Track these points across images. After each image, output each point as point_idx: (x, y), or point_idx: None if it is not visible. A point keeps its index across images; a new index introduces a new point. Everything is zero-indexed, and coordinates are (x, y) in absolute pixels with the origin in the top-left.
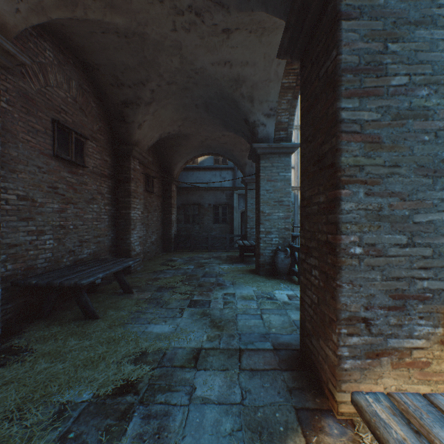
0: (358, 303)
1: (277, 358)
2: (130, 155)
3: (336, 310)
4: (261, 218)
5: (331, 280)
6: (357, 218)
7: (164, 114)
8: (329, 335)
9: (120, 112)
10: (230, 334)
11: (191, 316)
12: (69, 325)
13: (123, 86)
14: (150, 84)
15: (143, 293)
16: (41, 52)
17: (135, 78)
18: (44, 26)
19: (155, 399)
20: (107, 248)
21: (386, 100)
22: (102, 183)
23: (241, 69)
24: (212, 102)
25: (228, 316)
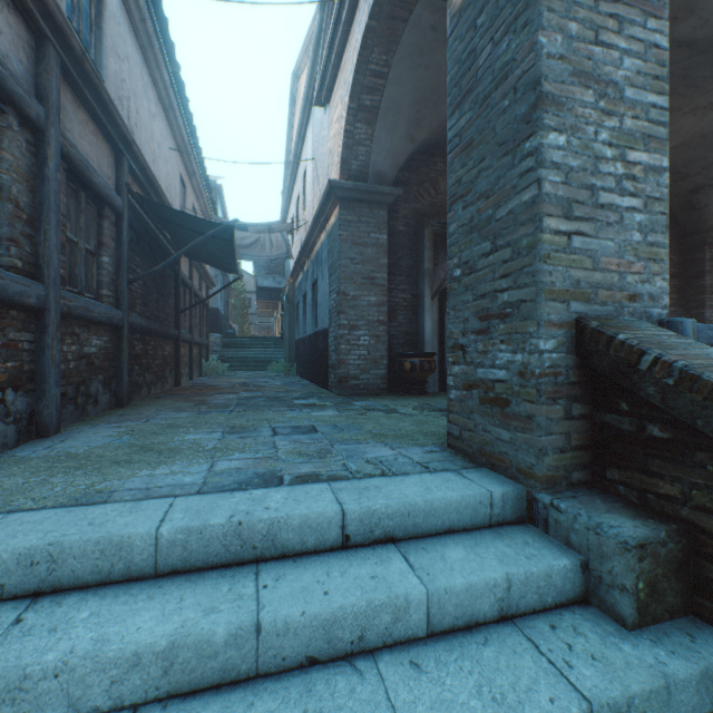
0: None
1: None
2: (702, 245)
3: None
4: None
5: None
6: None
7: None
8: None
9: (686, 202)
10: None
11: None
12: None
13: (687, 177)
14: None
15: None
16: None
17: (701, 164)
18: None
19: None
20: None
21: None
22: None
23: None
24: None
25: None
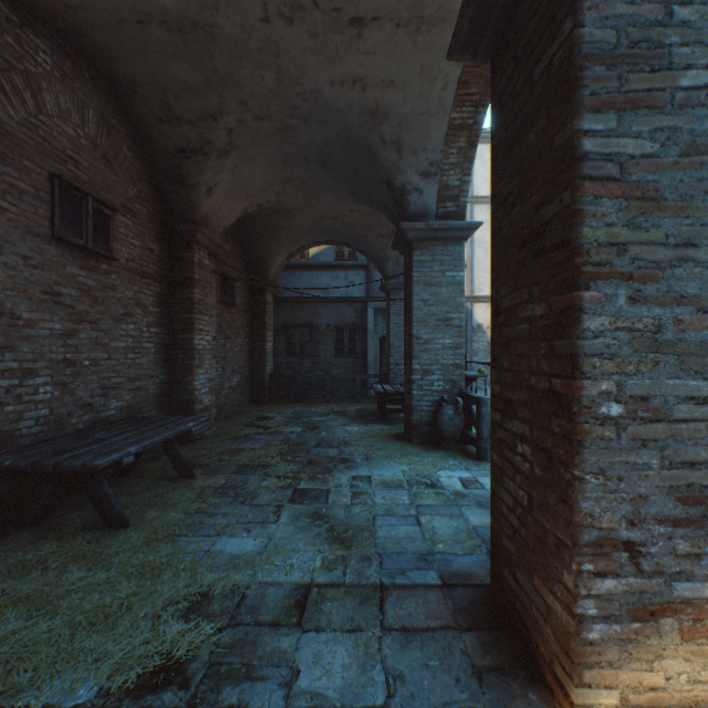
0: (615, 513)
1: (449, 603)
2: (192, 241)
3: (573, 526)
4: (415, 348)
5: (561, 467)
6: (614, 346)
7: (250, 173)
8: (555, 572)
9: (175, 167)
10: (364, 555)
11: (294, 519)
12: (73, 540)
13: (180, 121)
14: (226, 119)
15: (212, 477)
16: (28, 53)
17: (200, 108)
18: (34, 7)
19: (218, 699)
20: (152, 398)
21: (669, 117)
22: (144, 288)
23: (381, 93)
24: (332, 152)
25: (360, 520)
